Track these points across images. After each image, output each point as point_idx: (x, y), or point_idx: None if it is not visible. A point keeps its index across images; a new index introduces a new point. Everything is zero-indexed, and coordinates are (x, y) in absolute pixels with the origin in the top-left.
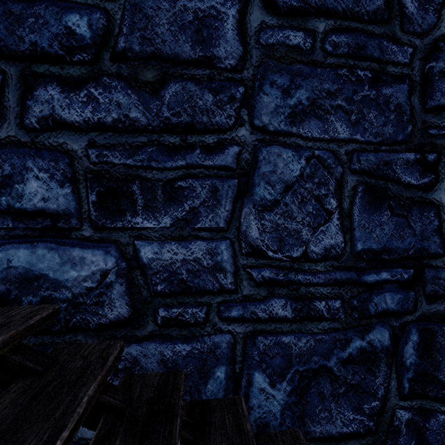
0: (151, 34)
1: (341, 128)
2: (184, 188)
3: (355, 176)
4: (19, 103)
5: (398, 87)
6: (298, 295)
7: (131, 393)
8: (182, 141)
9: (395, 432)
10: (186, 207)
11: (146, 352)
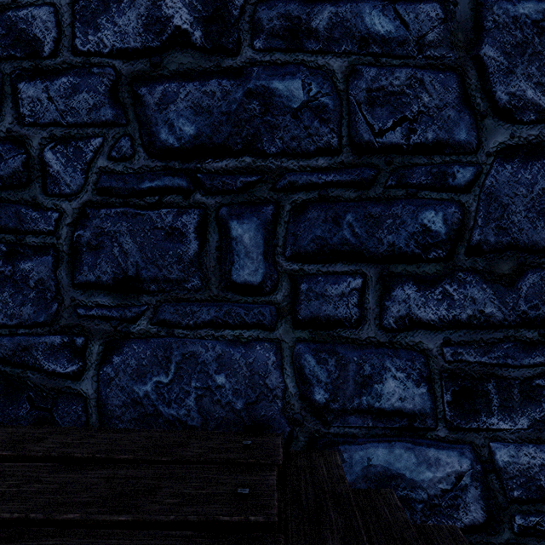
0: (506, 223)
1: None
2: (542, 387)
3: None
4: (378, 304)
5: None
6: None
7: None
8: (540, 336)
9: None
10: (544, 407)
11: None
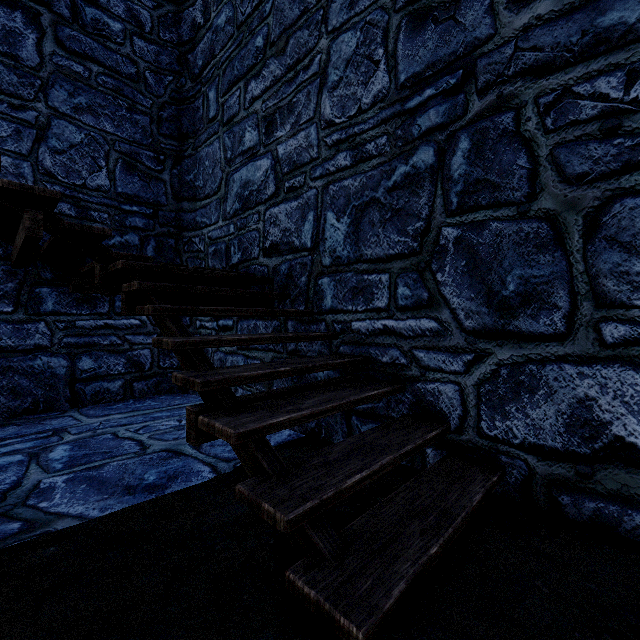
0: None
1: (109, 126)
2: None
3: (118, 154)
4: None
5: (144, 117)
6: (80, 205)
7: None
8: None
9: None
10: None
11: None
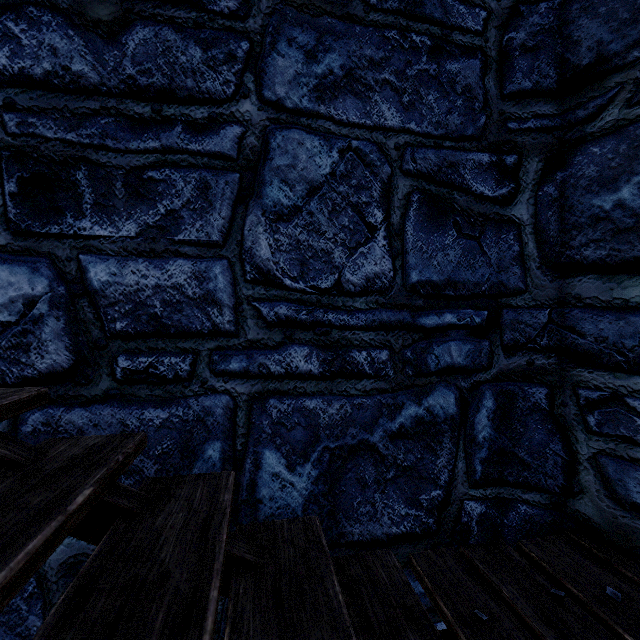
0: None
1: (389, 113)
2: (158, 182)
3: (409, 181)
4: None
5: (468, 62)
6: (328, 341)
7: (48, 452)
8: (155, 112)
9: (464, 531)
10: (161, 209)
11: (98, 420)
